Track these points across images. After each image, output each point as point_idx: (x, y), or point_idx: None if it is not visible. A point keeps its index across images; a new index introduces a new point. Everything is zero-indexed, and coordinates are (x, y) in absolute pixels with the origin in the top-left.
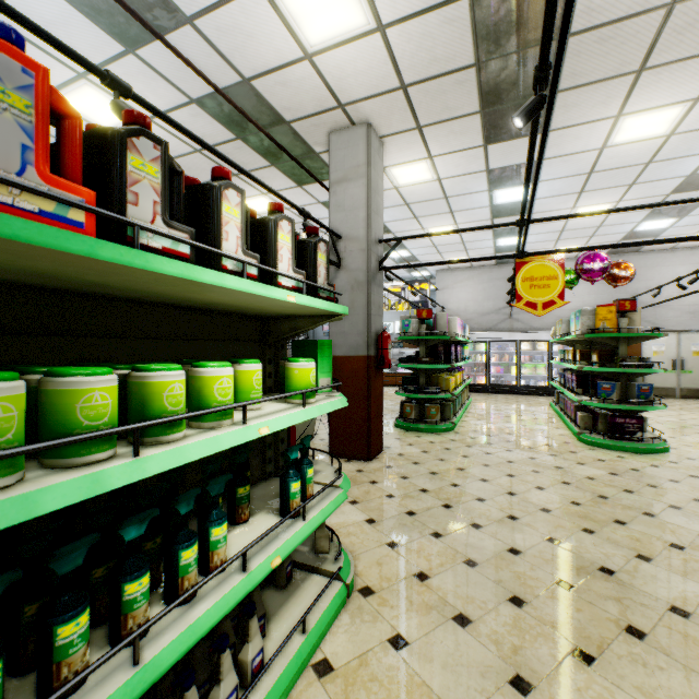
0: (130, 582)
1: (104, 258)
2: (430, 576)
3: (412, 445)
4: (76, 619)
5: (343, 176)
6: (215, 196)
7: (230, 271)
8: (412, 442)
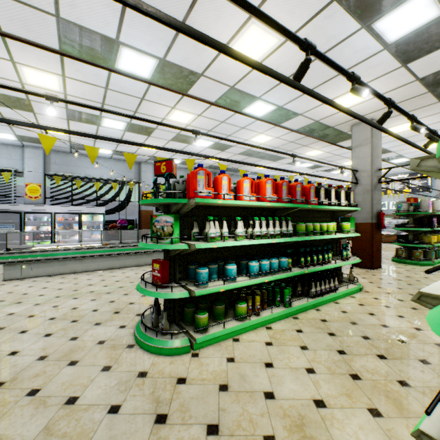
0: (319, 255)
1: (321, 208)
2: (392, 293)
3: (399, 268)
4: (315, 256)
5: (358, 144)
6: (330, 191)
7: (332, 205)
8: (400, 267)
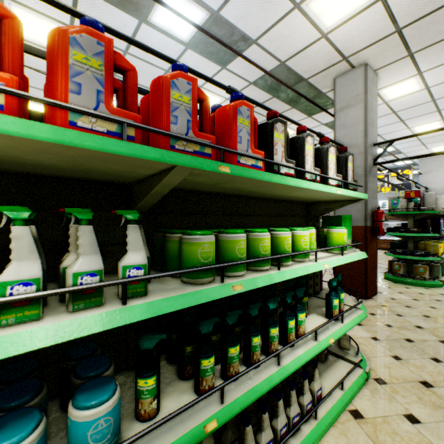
0: (272, 328)
1: (273, 181)
2: (434, 386)
3: (402, 293)
4: (258, 336)
5: (345, 105)
6: (302, 142)
7: (308, 180)
8: (401, 291)
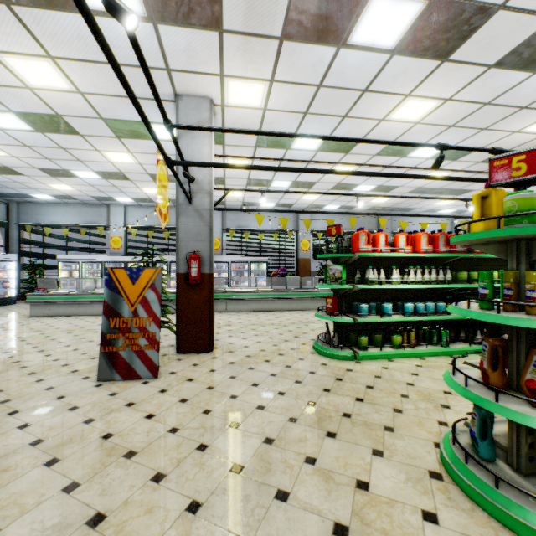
0: None
1: (487, 256)
2: None
3: None
4: None
5: None
6: None
7: None
8: None
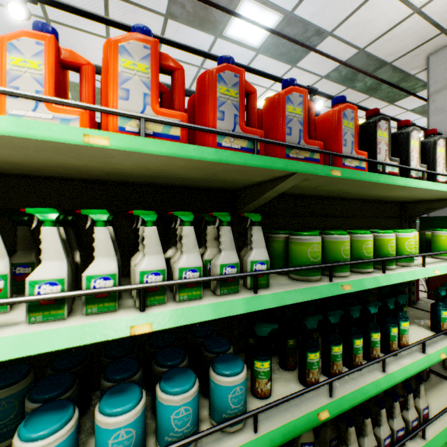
0: (374, 333)
1: (380, 182)
2: None
3: None
4: (360, 339)
5: (442, 85)
6: (407, 137)
7: (413, 178)
8: None
